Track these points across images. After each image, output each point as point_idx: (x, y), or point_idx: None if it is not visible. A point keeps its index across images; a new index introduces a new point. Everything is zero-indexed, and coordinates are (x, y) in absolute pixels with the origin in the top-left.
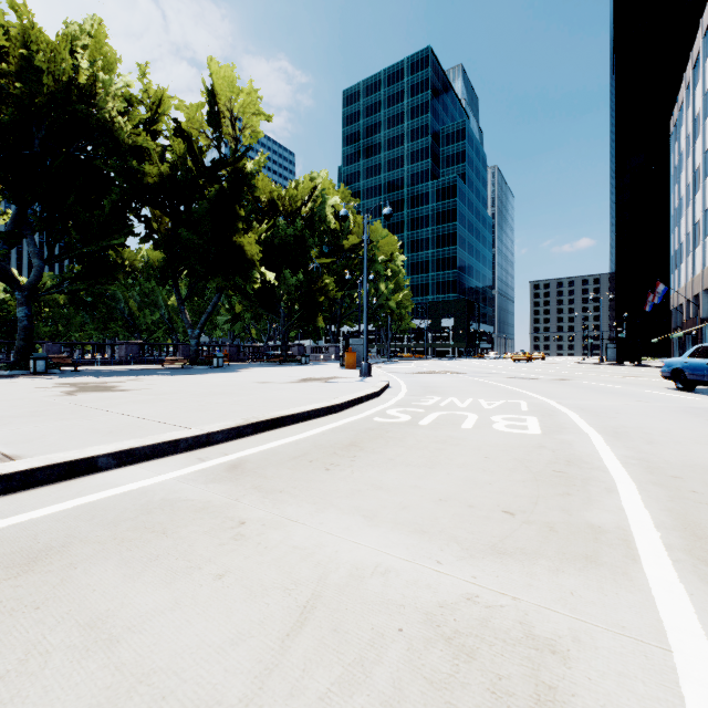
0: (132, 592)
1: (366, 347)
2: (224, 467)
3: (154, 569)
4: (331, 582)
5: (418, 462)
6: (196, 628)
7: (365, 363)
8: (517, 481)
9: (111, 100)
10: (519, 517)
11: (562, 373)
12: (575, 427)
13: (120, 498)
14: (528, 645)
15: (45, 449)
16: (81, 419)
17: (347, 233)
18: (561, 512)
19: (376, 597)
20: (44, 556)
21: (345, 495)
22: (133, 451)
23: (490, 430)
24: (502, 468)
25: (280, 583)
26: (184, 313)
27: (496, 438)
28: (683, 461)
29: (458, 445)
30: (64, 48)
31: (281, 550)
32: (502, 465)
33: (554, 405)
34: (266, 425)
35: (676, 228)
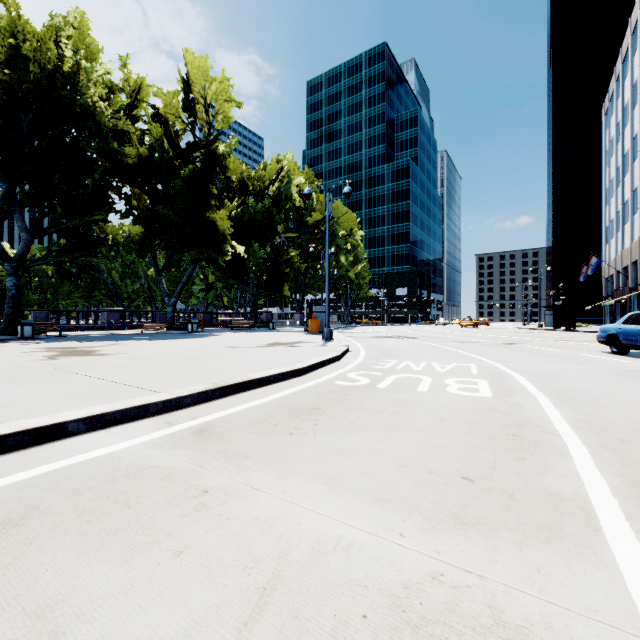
0: (86, 572)
1: (328, 314)
2: (191, 431)
3: (112, 544)
4: (292, 559)
5: (378, 426)
6: (149, 617)
7: (327, 329)
8: (473, 445)
9: (93, 87)
10: (478, 483)
11: (506, 337)
12: (523, 390)
13: (86, 465)
14: (499, 634)
15: (18, 415)
16: (58, 384)
17: (311, 211)
18: (519, 478)
19: (339, 577)
20: (1, 531)
21: (308, 460)
22: (103, 416)
23: (444, 393)
24: (458, 431)
25: (240, 560)
26: (161, 283)
27: (450, 401)
28: (628, 424)
29: (415, 408)
30: (50, 38)
31: (243, 522)
32: (458, 428)
33: (502, 368)
34: (233, 389)
35: (607, 207)
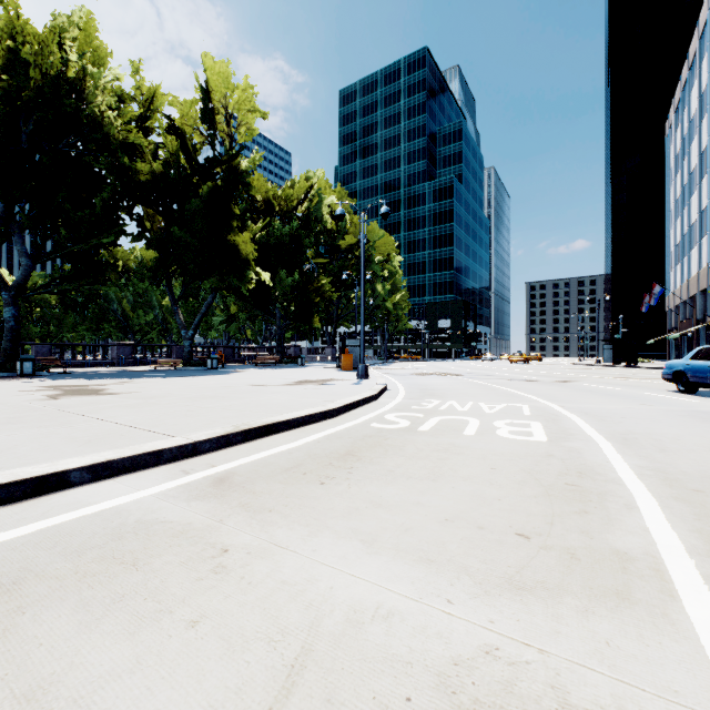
0: (86, 647)
1: (363, 349)
2: (209, 481)
3: (116, 613)
4: (324, 630)
5: (420, 475)
6: (158, 700)
7: (362, 365)
8: (528, 497)
9: (101, 95)
10: (535, 541)
11: (560, 374)
12: (582, 433)
13: (89, 520)
14: None
15: (13, 462)
16: (60, 427)
17: (344, 234)
18: (581, 535)
19: (378, 652)
20: None
21: (341, 514)
22: (110, 464)
23: (494, 437)
24: (511, 481)
25: (264, 632)
26: (177, 314)
27: (500, 446)
28: (701, 472)
29: (461, 454)
30: (52, 40)
31: (267, 586)
32: (510, 477)
33: (557, 409)
34: (257, 432)
35: (672, 230)
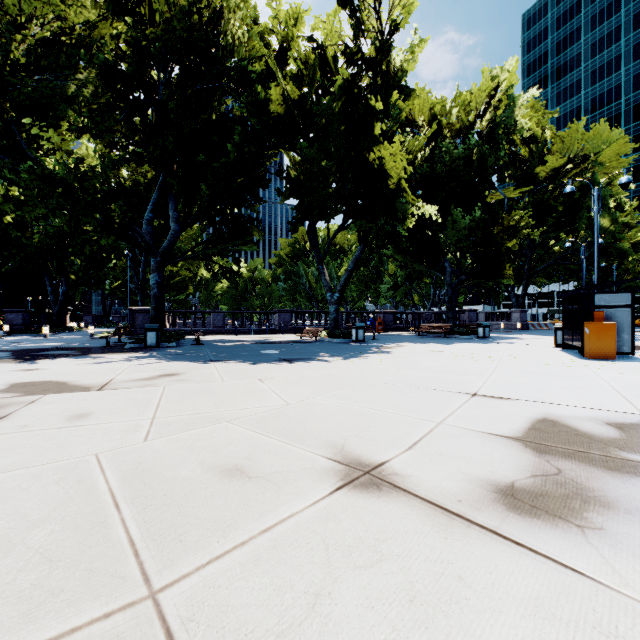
0: None
1: None
2: None
3: None
4: None
5: None
6: None
7: None
8: None
9: (231, 20)
10: None
11: None
12: None
13: None
14: None
15: None
16: None
17: (540, 159)
18: None
19: None
20: None
21: None
22: None
23: None
24: None
25: None
26: (322, 274)
27: None
28: None
29: None
30: None
31: None
32: None
33: None
34: None
35: None
